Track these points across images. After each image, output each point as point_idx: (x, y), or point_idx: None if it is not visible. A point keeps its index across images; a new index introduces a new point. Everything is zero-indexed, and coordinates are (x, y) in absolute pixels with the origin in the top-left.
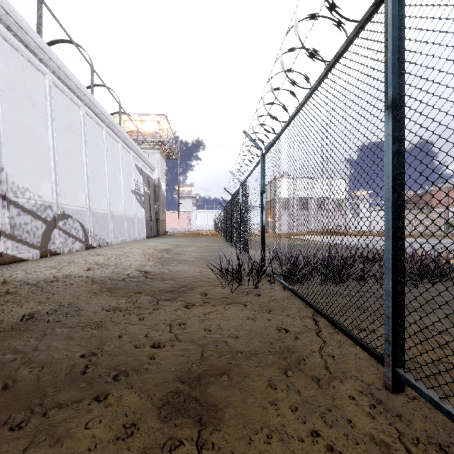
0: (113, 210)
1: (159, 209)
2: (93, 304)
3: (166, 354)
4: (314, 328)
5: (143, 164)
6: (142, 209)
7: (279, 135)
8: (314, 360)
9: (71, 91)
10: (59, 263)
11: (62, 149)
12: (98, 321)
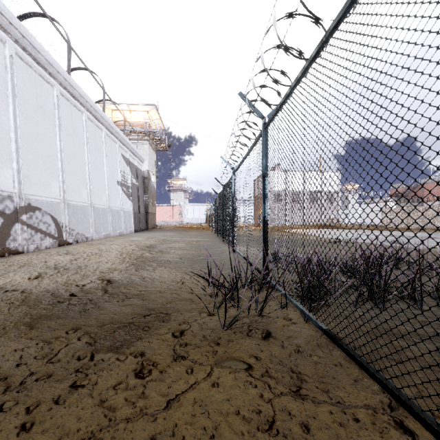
0: (95, 202)
1: (148, 202)
2: None
3: None
4: None
5: (131, 155)
6: (129, 202)
7: (297, 81)
8: None
9: (41, 67)
10: (9, 266)
11: (29, 131)
12: None
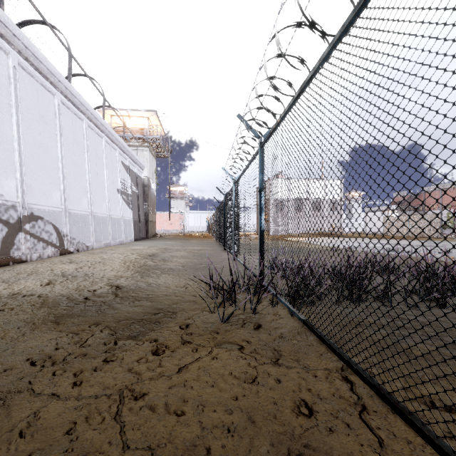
0: (95, 211)
1: (148, 210)
2: (19, 349)
3: None
4: (352, 401)
5: (131, 162)
6: (129, 210)
7: (285, 113)
8: None
9: (42, 76)
10: (18, 274)
11: (31, 141)
12: (5, 391)
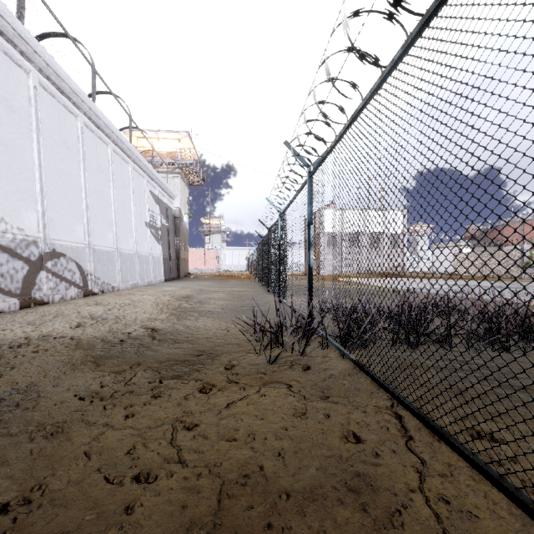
0: (122, 247)
1: (180, 246)
2: (65, 387)
3: (155, 500)
4: (400, 432)
5: (160, 191)
6: (158, 246)
7: (336, 142)
8: (418, 513)
9: (64, 96)
10: (42, 316)
11: (53, 169)
12: (61, 421)
